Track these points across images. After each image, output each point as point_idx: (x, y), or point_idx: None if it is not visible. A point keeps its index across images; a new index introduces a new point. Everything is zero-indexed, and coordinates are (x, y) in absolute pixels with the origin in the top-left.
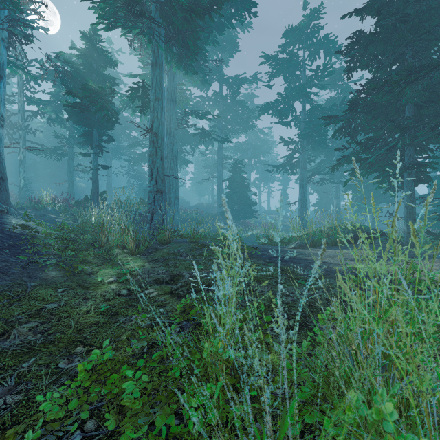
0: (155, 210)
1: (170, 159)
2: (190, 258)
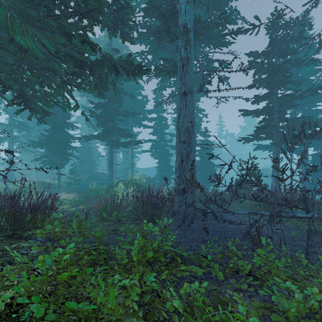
0: None
1: None
2: None
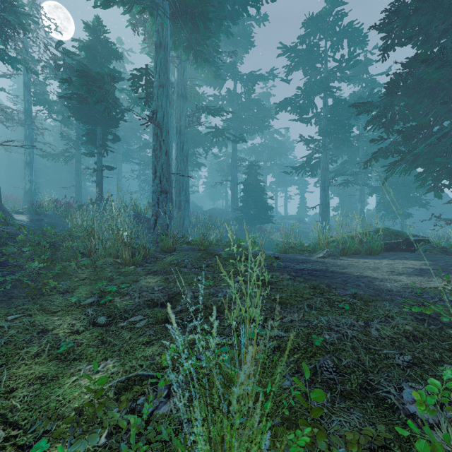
0: (158, 213)
1: (180, 160)
2: (196, 271)
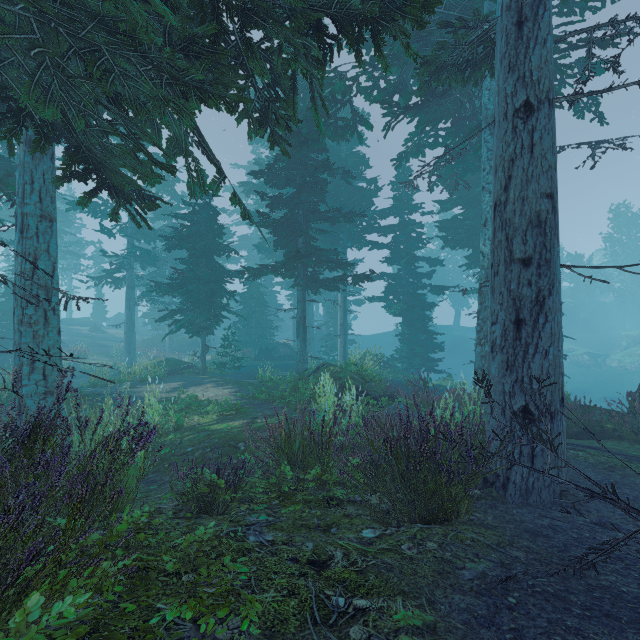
0: None
1: None
2: None
